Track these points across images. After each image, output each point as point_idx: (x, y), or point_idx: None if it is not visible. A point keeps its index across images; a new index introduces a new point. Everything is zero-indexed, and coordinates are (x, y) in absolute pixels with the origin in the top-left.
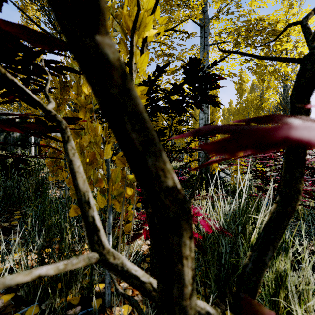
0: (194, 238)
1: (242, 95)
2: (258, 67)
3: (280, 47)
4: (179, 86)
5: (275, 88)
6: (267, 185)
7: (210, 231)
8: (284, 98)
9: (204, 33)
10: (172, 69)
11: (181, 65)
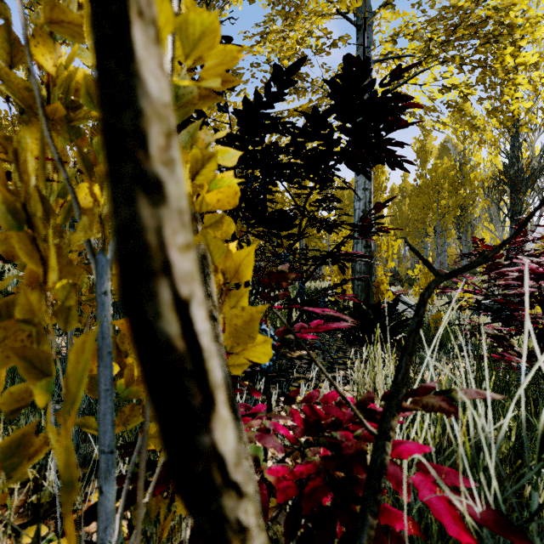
0: (397, 539)
1: (426, 161)
2: (467, 101)
3: (513, 59)
4: (323, 116)
5: (495, 144)
6: (541, 341)
7: (467, 541)
8: (513, 162)
9: (363, 37)
10: (303, 106)
11: (323, 92)
